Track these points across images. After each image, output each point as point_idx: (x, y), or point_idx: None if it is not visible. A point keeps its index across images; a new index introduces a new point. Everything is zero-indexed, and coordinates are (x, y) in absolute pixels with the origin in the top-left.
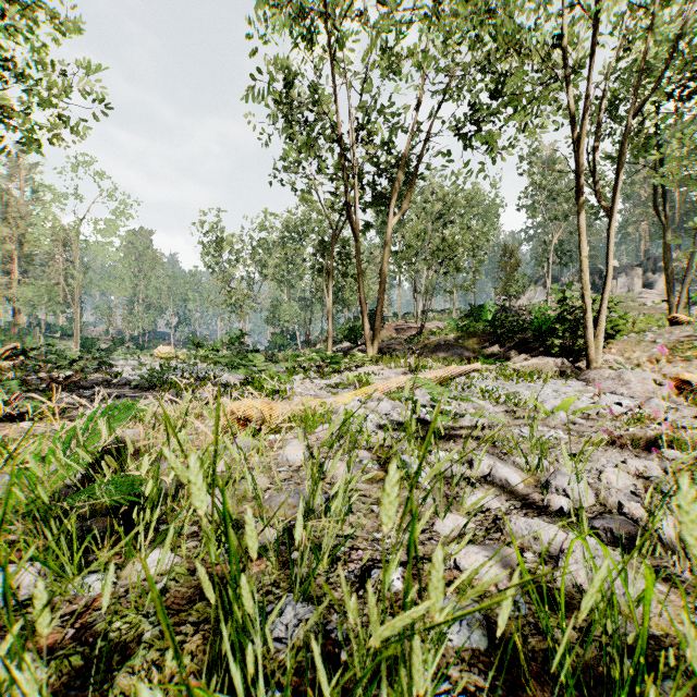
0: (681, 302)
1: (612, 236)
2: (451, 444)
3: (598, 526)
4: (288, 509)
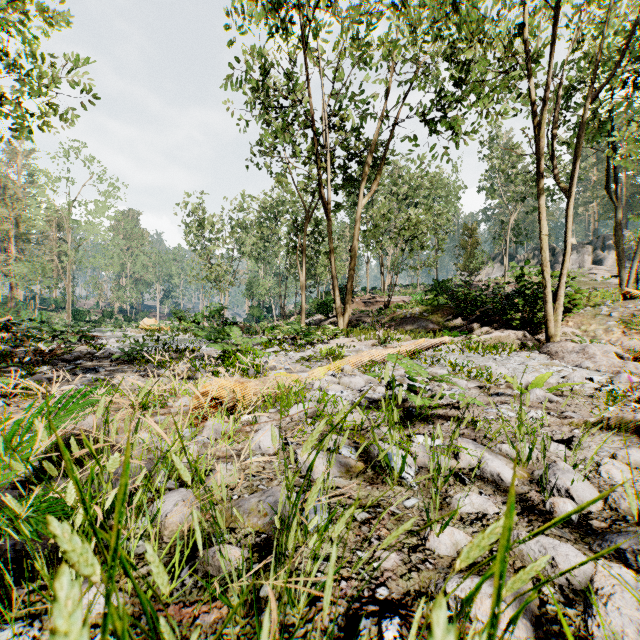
0: (631, 277)
1: (570, 216)
2: (430, 427)
3: (624, 547)
4: (258, 517)
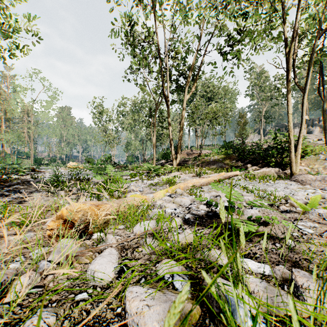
0: None
1: (304, 103)
2: (250, 245)
3: None
4: None
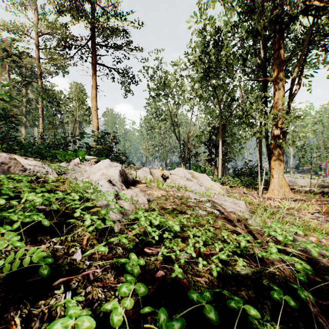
0: None
1: None
2: None
3: None
4: None
